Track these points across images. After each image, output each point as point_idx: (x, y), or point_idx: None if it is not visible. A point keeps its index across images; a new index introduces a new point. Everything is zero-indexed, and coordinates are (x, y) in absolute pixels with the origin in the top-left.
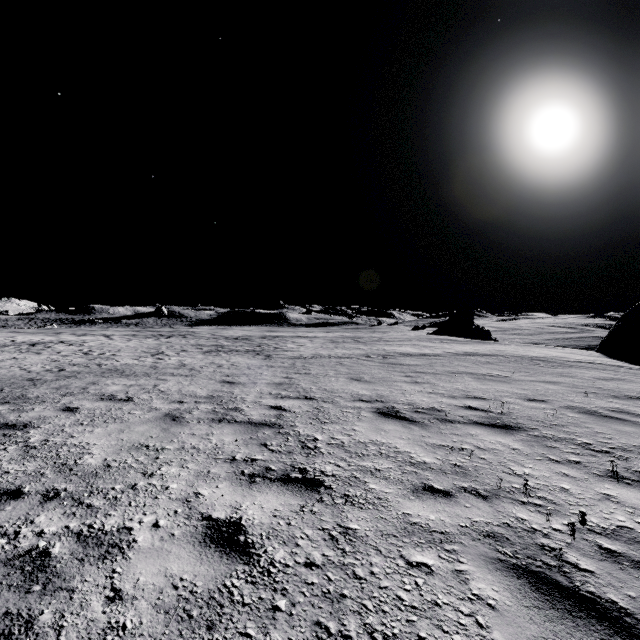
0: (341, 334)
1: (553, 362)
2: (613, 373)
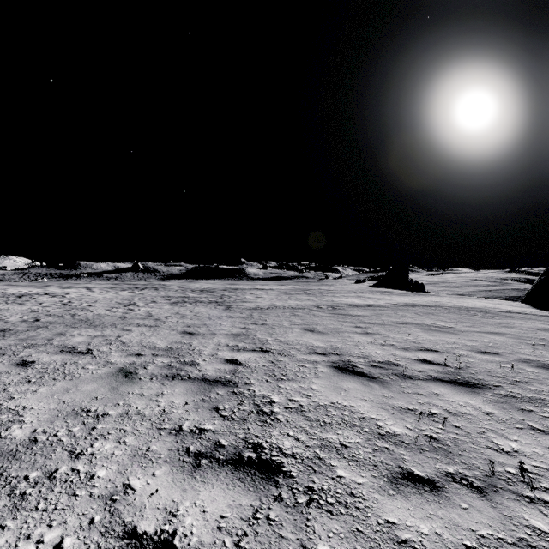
0: (293, 287)
1: (488, 313)
2: (548, 323)
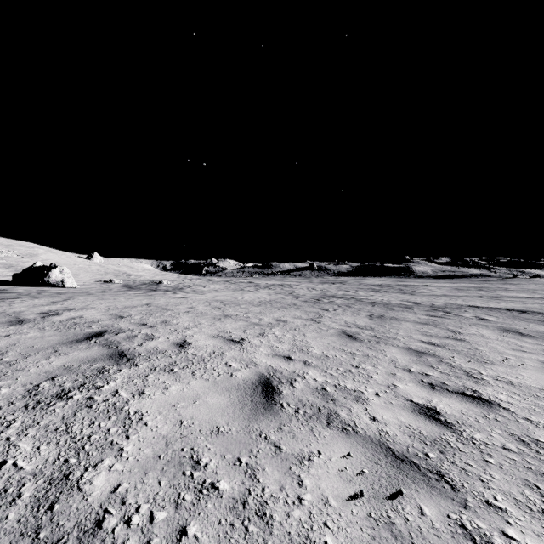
0: (467, 285)
1: None
2: None
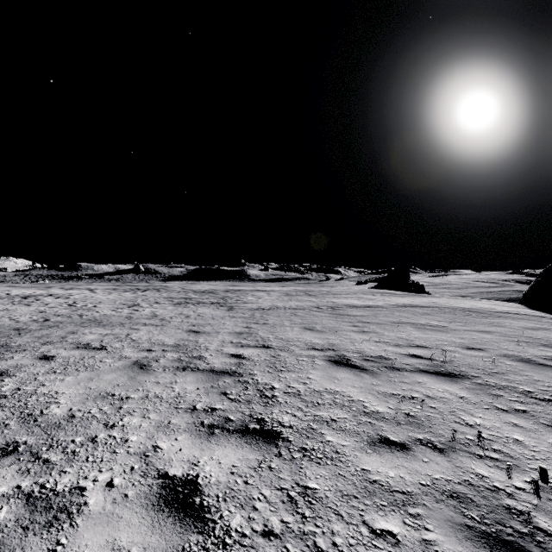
0: (294, 288)
1: (483, 313)
2: (538, 323)
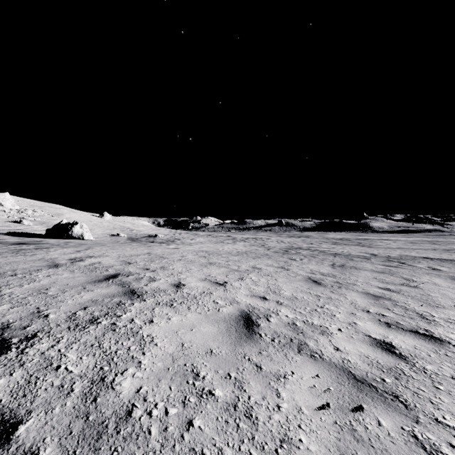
0: (421, 239)
1: None
2: None
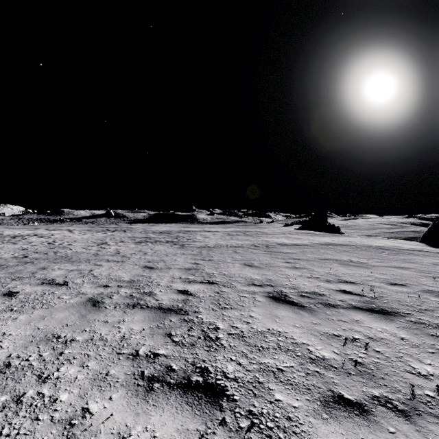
0: (235, 229)
1: (393, 250)
2: None
